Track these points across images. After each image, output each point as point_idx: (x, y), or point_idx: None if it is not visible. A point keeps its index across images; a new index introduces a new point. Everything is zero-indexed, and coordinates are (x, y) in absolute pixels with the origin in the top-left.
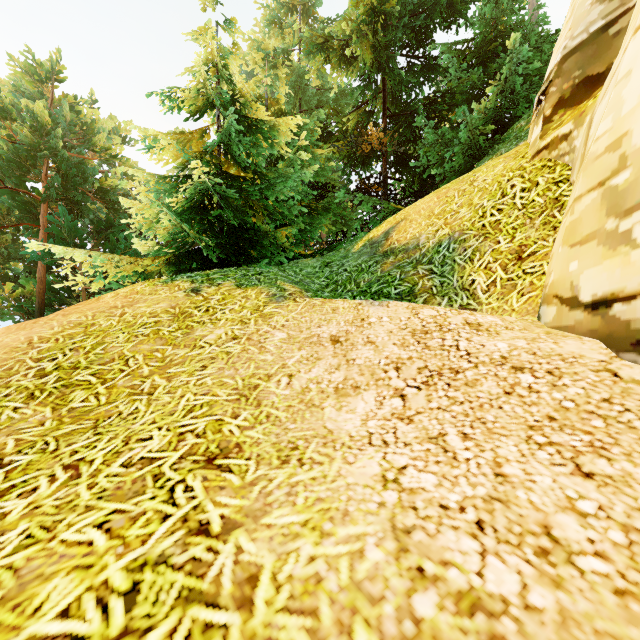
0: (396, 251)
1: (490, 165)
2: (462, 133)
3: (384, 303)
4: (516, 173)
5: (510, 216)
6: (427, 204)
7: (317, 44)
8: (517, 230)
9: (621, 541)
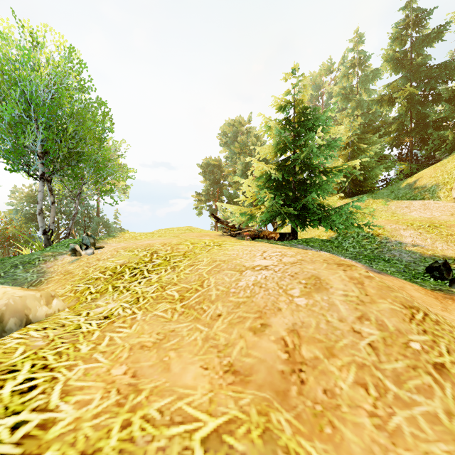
0: (418, 188)
1: (452, 161)
2: (449, 138)
3: (416, 201)
4: (454, 169)
5: (451, 180)
6: (430, 173)
7: (377, 101)
8: (452, 184)
9: (440, 215)
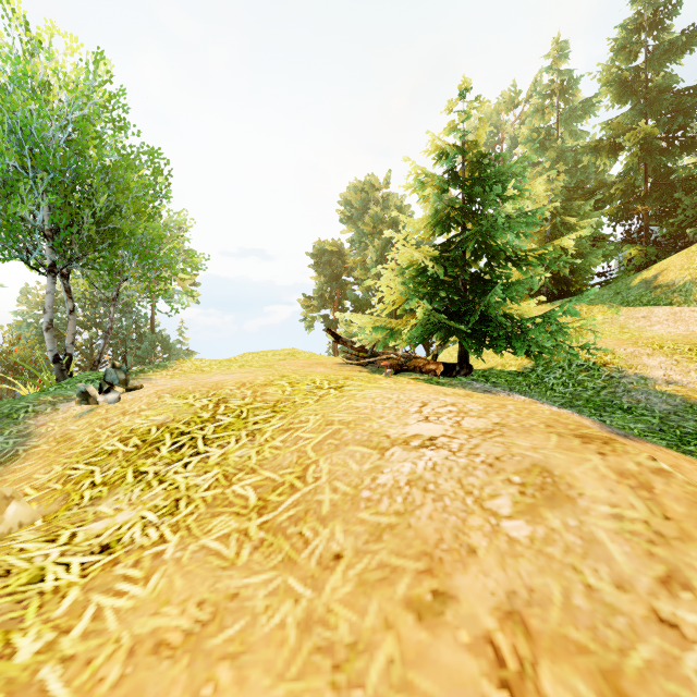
0: (662, 286)
1: None
2: None
3: (659, 307)
4: None
5: None
6: (680, 262)
7: (591, 149)
8: None
9: None
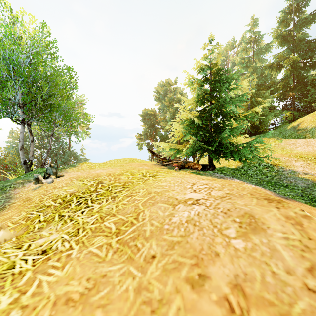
0: (301, 129)
1: None
2: None
3: (300, 139)
4: None
5: None
6: (309, 118)
7: (268, 67)
8: None
9: None
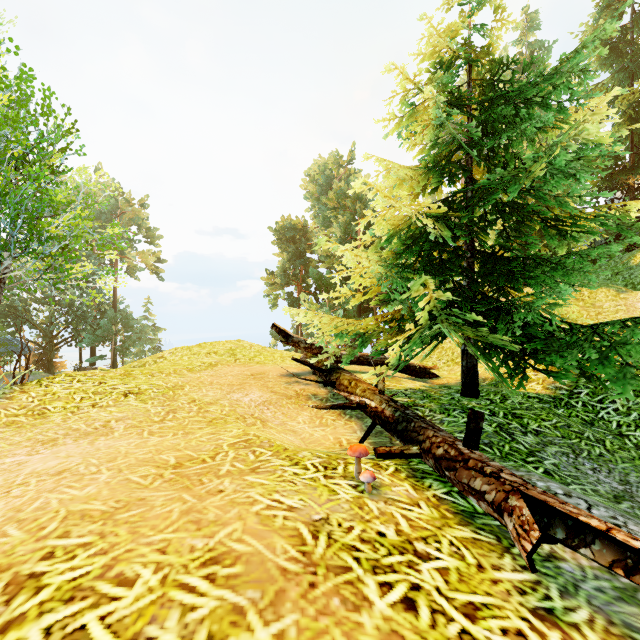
0: None
1: None
2: None
3: None
4: None
5: None
6: None
7: None
8: None
9: None
